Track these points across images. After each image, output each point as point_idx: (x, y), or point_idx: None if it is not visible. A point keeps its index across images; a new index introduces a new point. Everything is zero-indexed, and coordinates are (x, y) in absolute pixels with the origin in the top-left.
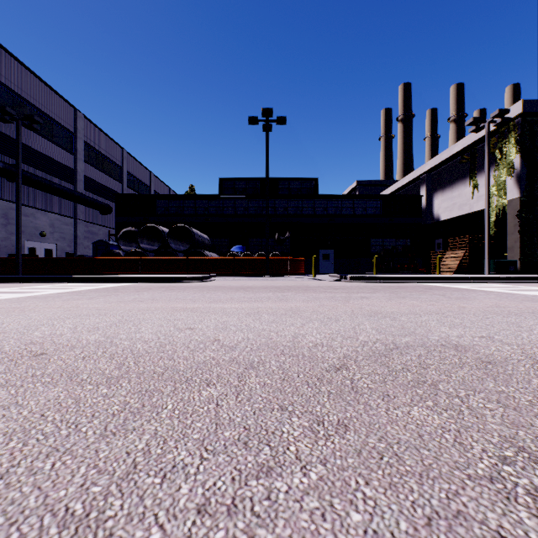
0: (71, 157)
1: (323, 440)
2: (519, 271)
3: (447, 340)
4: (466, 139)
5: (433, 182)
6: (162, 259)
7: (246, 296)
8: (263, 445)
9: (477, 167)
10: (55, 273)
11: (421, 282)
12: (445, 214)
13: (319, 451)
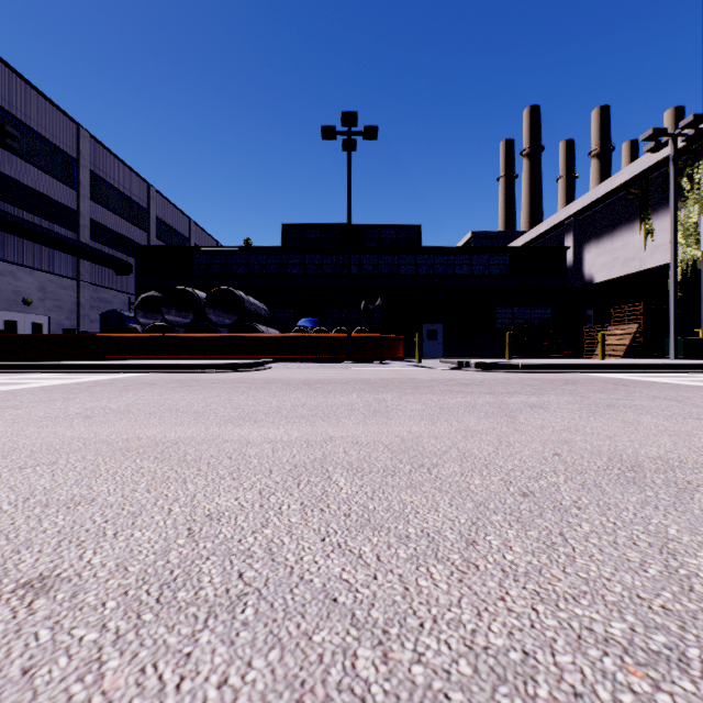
0: (72, 193)
1: None
2: None
3: None
4: (637, 164)
5: (583, 229)
6: (195, 337)
7: (309, 402)
8: None
9: (652, 205)
10: (39, 358)
11: (588, 371)
12: (601, 274)
13: None
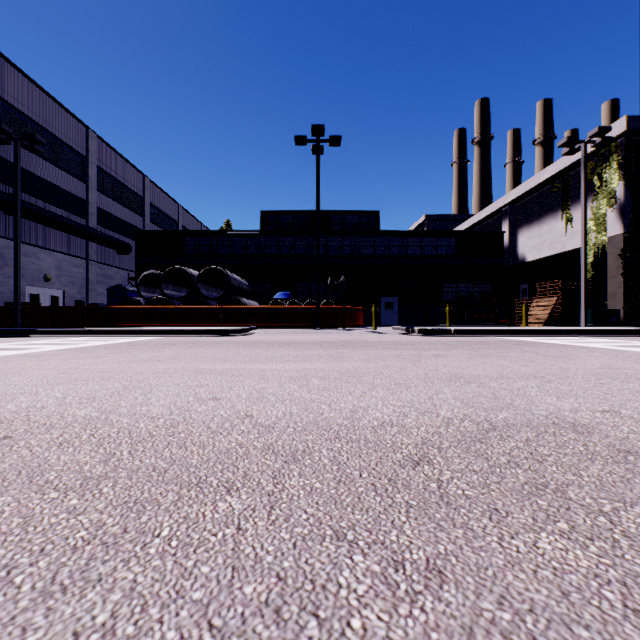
0: (82, 185)
1: (406, 605)
2: (623, 322)
3: (559, 415)
4: (558, 163)
5: (517, 216)
6: (191, 308)
7: (291, 354)
8: (307, 617)
9: (571, 197)
10: (62, 325)
11: (505, 335)
12: (531, 254)
13: (402, 631)
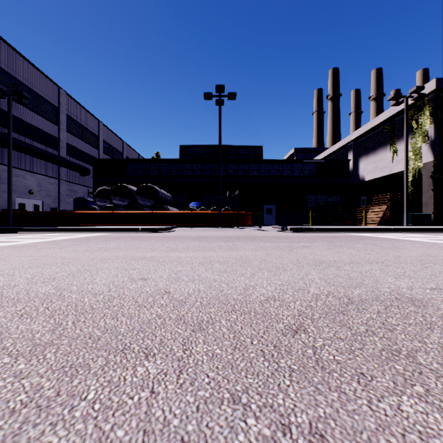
0: (56, 128)
1: None
2: (433, 223)
3: (399, 292)
4: (387, 112)
5: (359, 149)
6: (131, 213)
7: (201, 245)
8: None
9: (397, 136)
10: (41, 225)
11: (351, 232)
12: (369, 176)
13: None
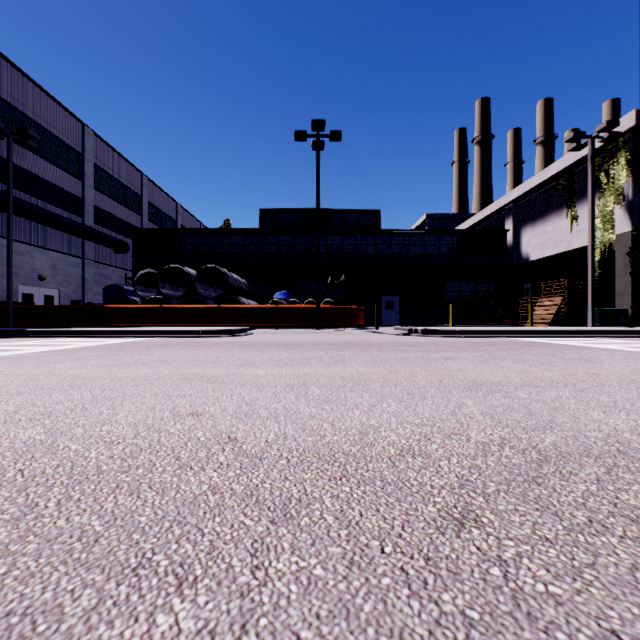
0: (78, 183)
1: None
2: (631, 322)
3: (620, 439)
4: (563, 159)
5: (521, 214)
6: (188, 307)
7: (290, 356)
8: None
9: (577, 195)
10: (55, 325)
11: (512, 336)
12: (535, 253)
13: None
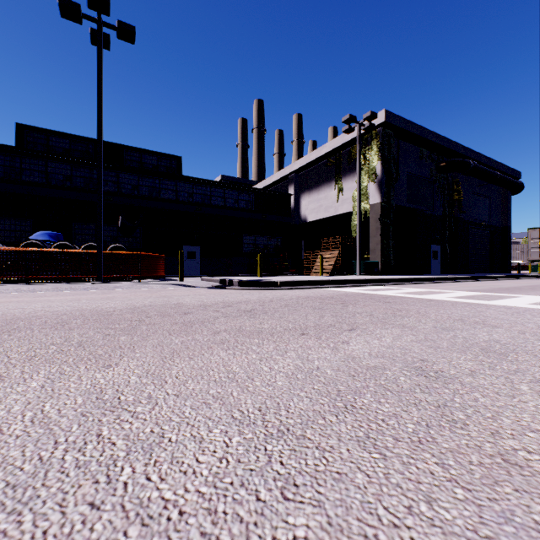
0: None
1: None
2: (381, 272)
3: None
4: (335, 141)
5: (300, 183)
6: None
7: None
8: None
9: (342, 171)
10: None
11: (328, 286)
12: (312, 216)
13: None
